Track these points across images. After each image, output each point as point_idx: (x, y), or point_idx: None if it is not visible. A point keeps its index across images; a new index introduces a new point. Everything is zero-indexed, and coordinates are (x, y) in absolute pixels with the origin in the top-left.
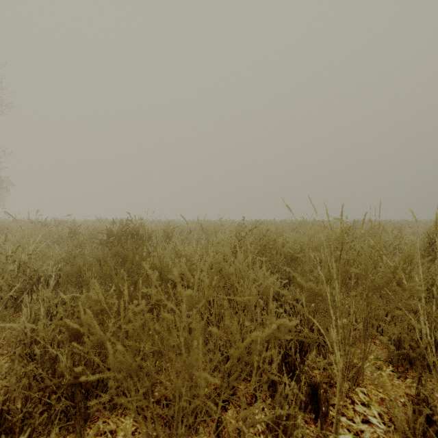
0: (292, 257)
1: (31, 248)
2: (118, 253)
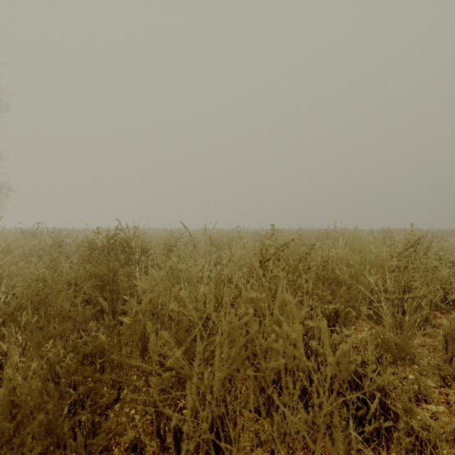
0: (337, 281)
1: None
2: (98, 274)
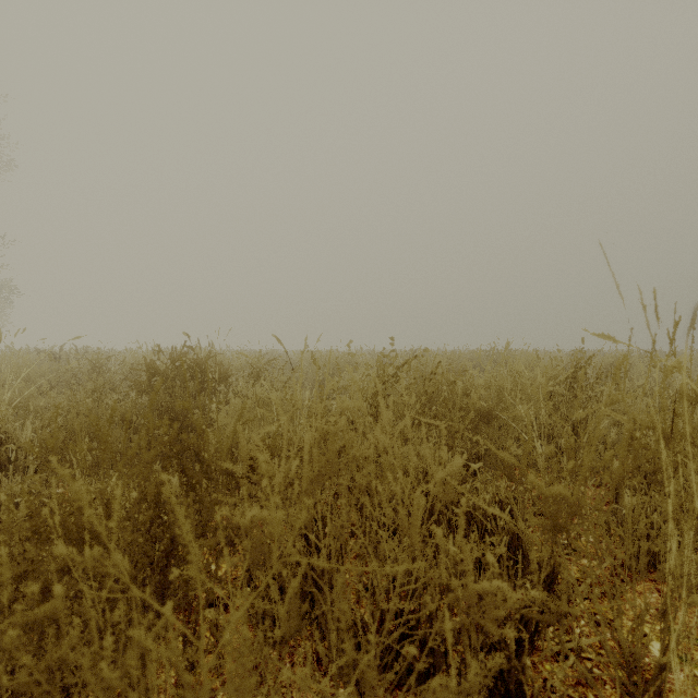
0: (482, 414)
1: (5, 396)
2: (162, 406)
